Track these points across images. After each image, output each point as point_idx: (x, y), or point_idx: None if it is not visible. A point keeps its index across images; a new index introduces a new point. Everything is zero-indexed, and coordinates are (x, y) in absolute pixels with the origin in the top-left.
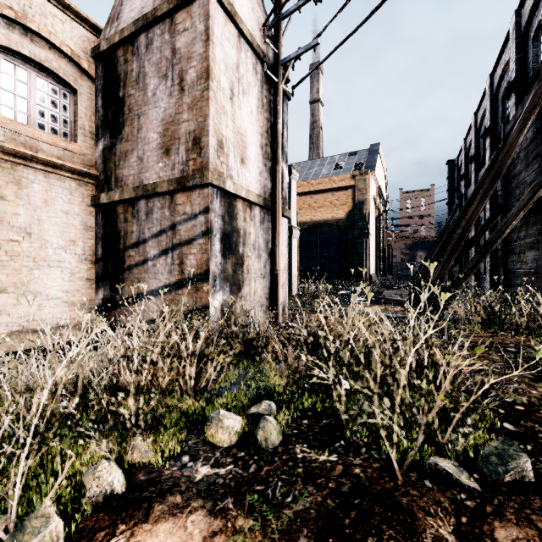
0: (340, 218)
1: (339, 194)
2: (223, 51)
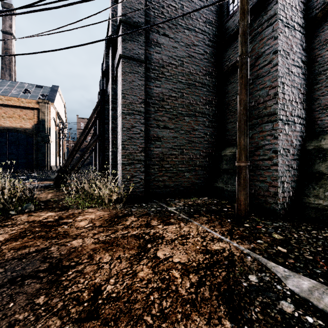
0: (27, 127)
1: (26, 111)
2: None
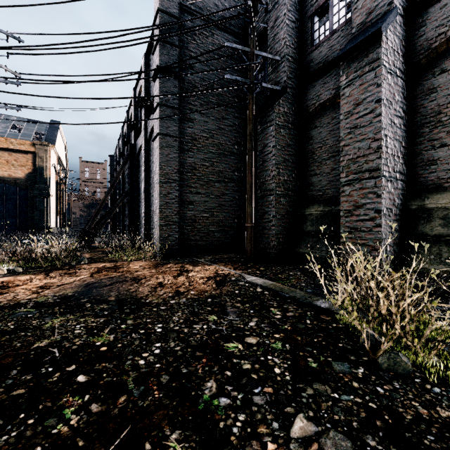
0: (18, 177)
1: (17, 155)
2: None
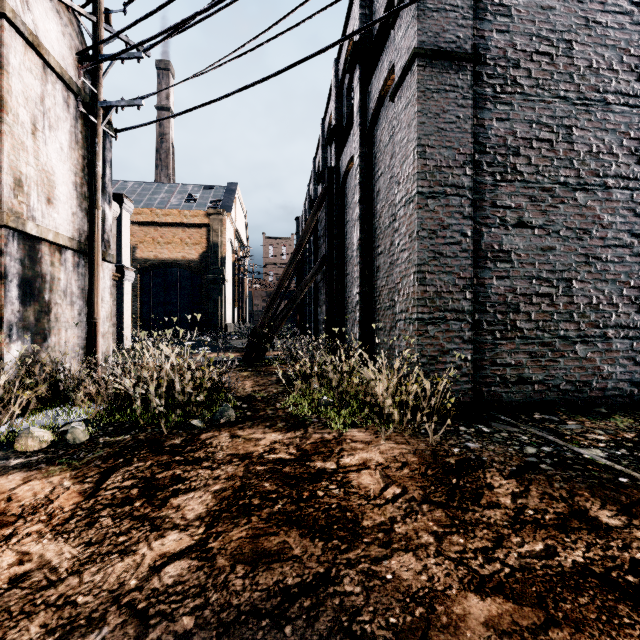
0: (192, 259)
1: (191, 231)
2: (22, 82)
